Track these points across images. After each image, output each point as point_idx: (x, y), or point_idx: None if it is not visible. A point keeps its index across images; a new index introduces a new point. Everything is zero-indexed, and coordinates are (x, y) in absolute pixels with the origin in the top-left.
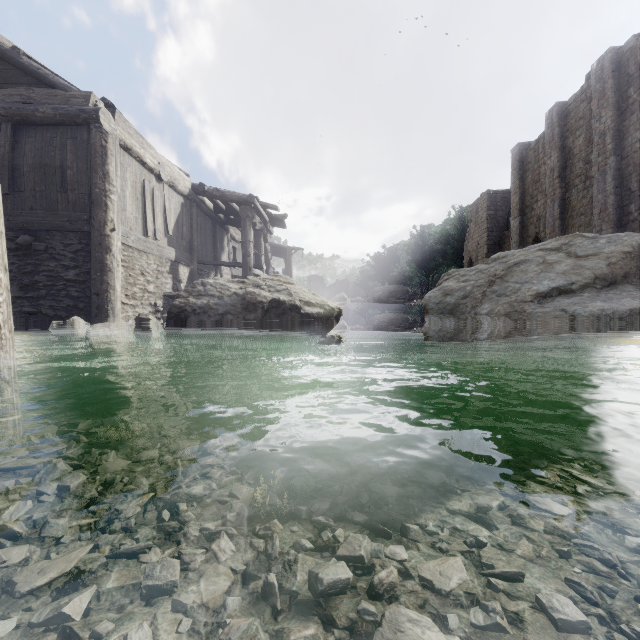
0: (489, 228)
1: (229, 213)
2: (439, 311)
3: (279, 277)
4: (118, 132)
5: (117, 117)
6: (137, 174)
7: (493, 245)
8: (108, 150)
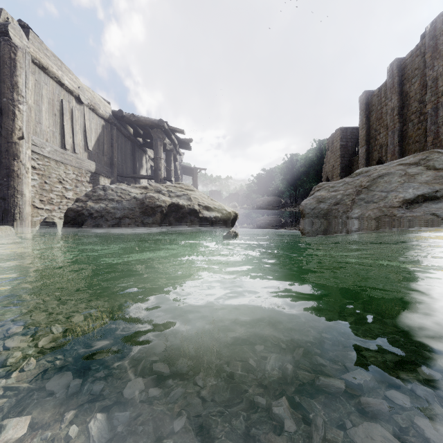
0: (342, 155)
1: (145, 137)
2: (314, 215)
3: (181, 184)
4: (31, 50)
5: (31, 37)
6: (55, 93)
7: (345, 167)
8: (17, 62)
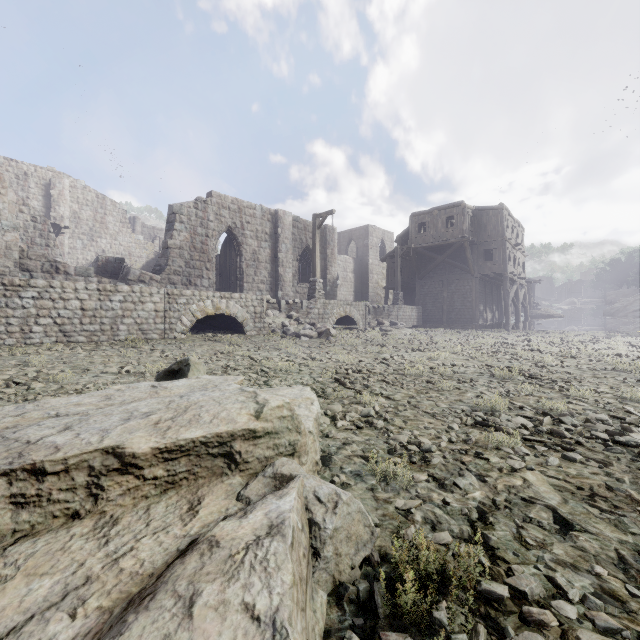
0: None
1: None
2: (607, 315)
3: (546, 308)
4: None
5: None
6: None
7: None
8: None
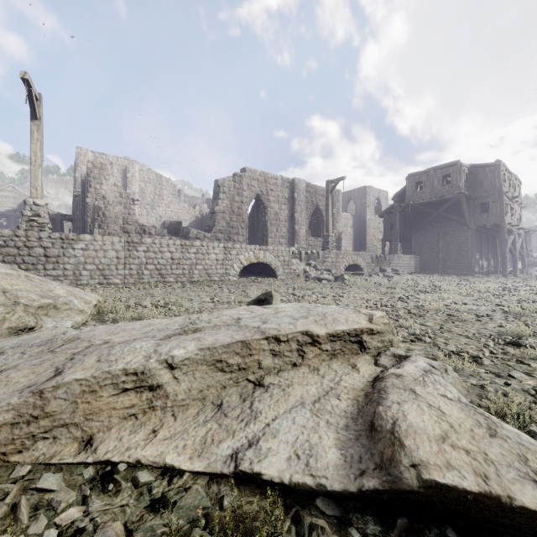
0: None
1: None
2: None
3: None
4: None
5: None
6: None
7: None
8: None
